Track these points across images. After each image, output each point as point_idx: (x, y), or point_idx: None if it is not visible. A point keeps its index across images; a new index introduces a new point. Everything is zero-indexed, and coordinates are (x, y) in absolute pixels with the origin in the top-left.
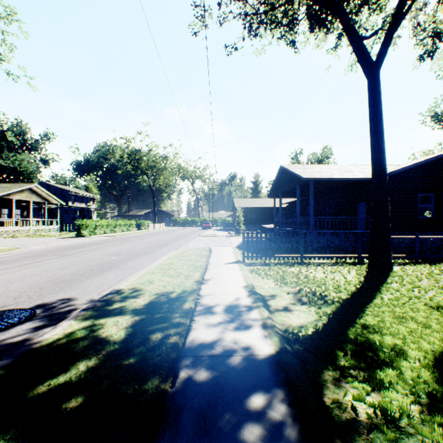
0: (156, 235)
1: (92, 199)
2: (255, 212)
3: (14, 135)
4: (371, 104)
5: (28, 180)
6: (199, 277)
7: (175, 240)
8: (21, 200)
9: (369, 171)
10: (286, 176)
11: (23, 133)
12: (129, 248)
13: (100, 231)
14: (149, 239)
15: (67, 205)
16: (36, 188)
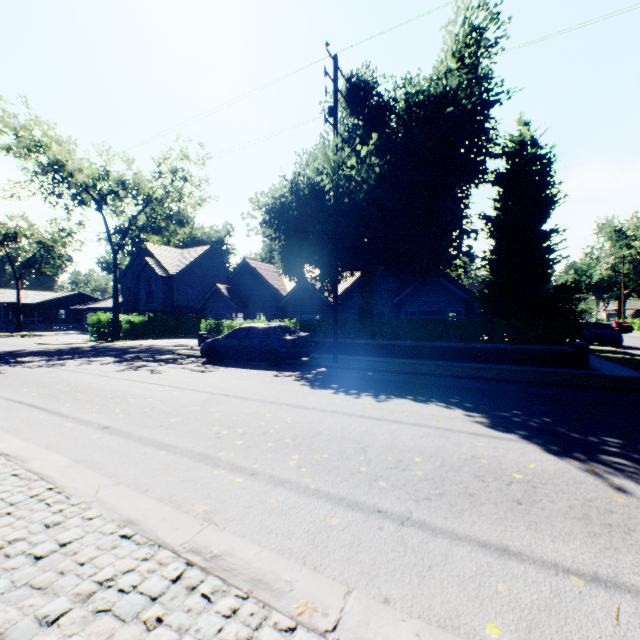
0: None
1: None
2: None
3: None
4: (18, 289)
5: None
6: None
7: None
8: None
9: (40, 298)
10: None
11: None
12: None
13: None
14: None
15: None
16: None
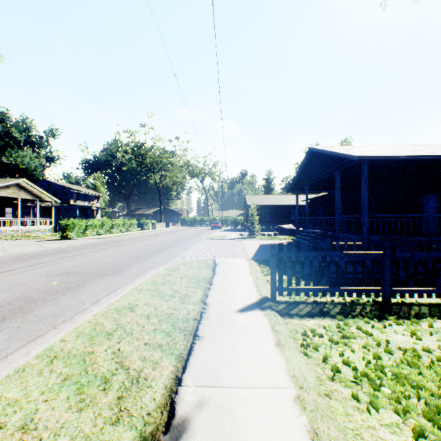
0: (155, 237)
1: (96, 197)
2: (270, 210)
3: (17, 131)
4: None
5: (32, 178)
6: (158, 404)
7: (173, 245)
8: (8, 197)
9: None
10: (316, 161)
11: (28, 130)
12: (101, 260)
13: (91, 232)
14: (142, 243)
15: (68, 204)
16: (25, 184)
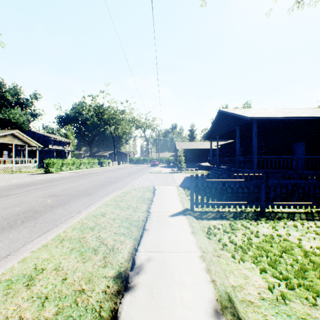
0: (111, 172)
1: (68, 143)
2: (193, 152)
3: (10, 95)
4: None
5: (20, 129)
6: (126, 259)
7: (125, 177)
8: (5, 143)
9: (308, 112)
10: (224, 119)
11: (18, 94)
12: (76, 187)
13: (66, 168)
14: (103, 176)
15: (47, 148)
16: (17, 134)
